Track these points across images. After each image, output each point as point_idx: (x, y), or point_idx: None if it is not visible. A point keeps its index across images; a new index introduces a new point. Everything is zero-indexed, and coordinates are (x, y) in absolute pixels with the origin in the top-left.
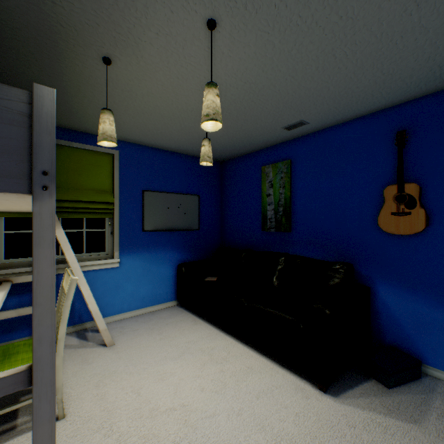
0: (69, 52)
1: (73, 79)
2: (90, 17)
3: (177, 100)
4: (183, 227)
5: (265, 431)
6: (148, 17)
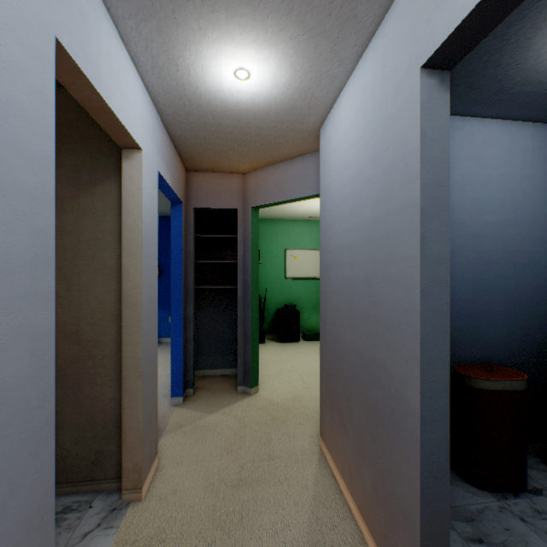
0: None
1: None
2: None
3: None
4: None
5: None
6: None
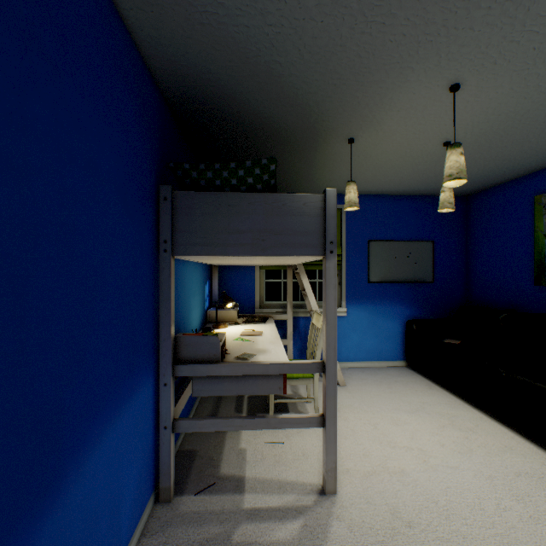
0: (323, 144)
1: (321, 159)
2: (345, 120)
3: (411, 150)
4: (413, 279)
5: (524, 504)
6: (391, 104)
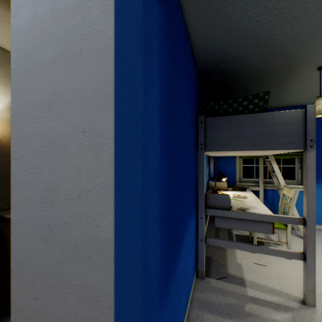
0: (295, 74)
1: (290, 84)
2: (318, 56)
3: None
4: None
5: None
6: None
